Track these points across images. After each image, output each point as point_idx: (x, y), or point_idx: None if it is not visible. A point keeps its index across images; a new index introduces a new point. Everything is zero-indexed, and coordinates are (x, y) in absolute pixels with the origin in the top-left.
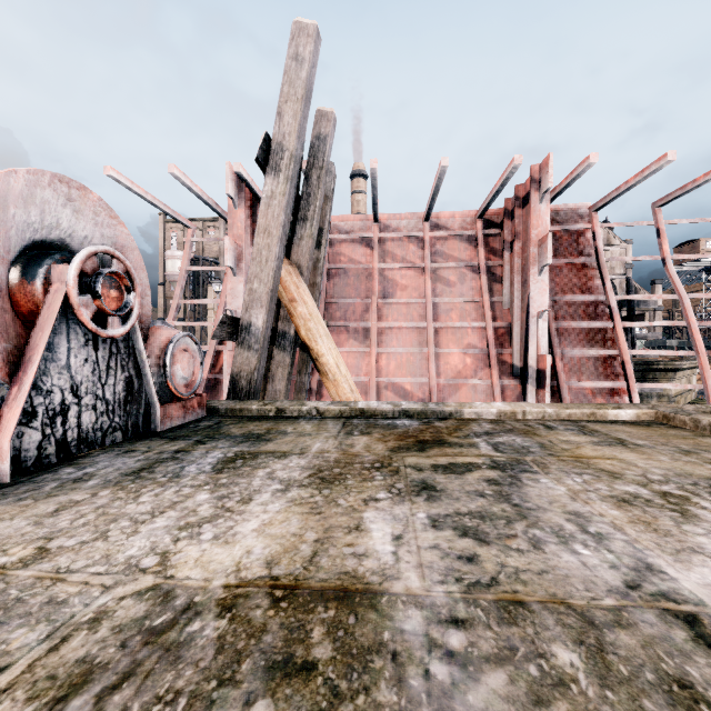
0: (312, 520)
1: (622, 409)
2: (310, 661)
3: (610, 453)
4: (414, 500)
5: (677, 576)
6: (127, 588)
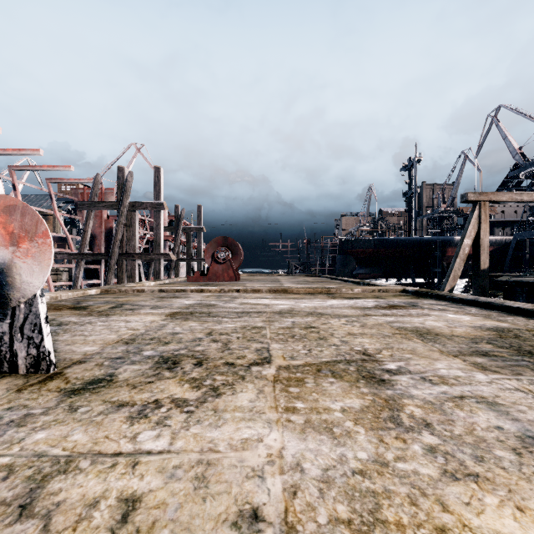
0: (140, 315)
1: (92, 290)
2: (190, 313)
3: (128, 299)
4: (138, 310)
5: (186, 303)
6: (160, 321)
